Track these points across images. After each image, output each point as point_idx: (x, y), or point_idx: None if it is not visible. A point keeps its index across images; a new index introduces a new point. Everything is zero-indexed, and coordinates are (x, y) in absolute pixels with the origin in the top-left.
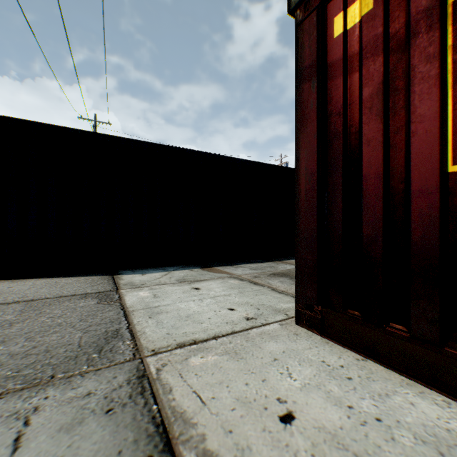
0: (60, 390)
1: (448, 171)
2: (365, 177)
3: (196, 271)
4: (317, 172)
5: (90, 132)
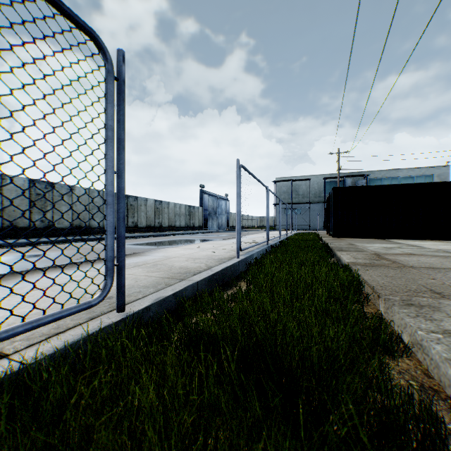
0: (394, 244)
1: None
2: None
3: (422, 240)
4: None
5: (370, 186)
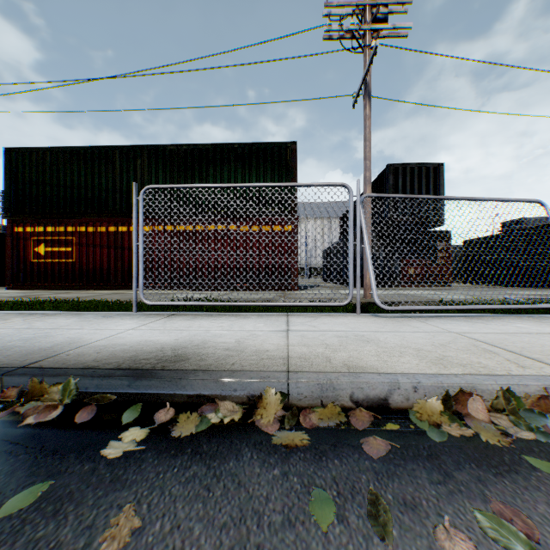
0: None
1: (33, 261)
2: (23, 260)
3: None
4: (13, 257)
5: None
